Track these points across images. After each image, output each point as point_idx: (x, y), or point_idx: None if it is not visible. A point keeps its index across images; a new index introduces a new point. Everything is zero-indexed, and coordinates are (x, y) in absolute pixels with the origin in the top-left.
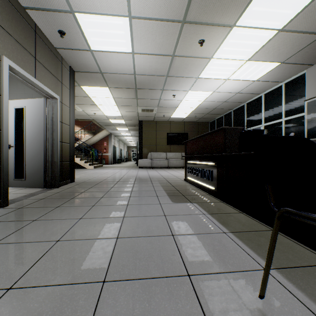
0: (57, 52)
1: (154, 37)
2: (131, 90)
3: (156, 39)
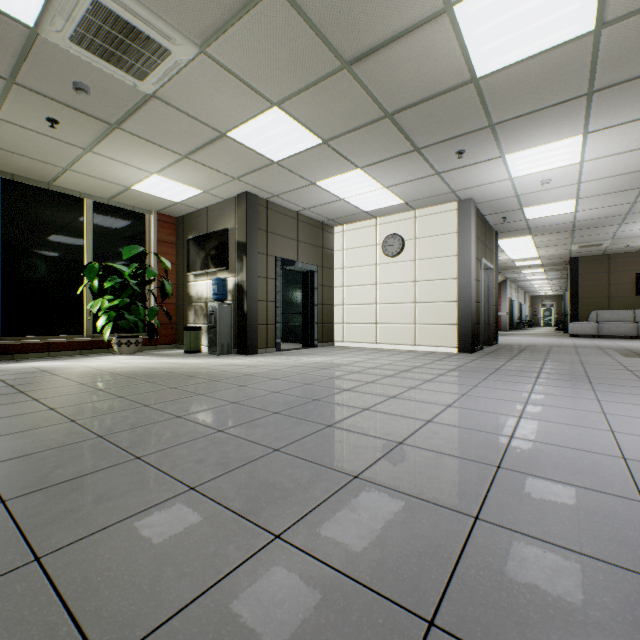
0: (491, 228)
1: (604, 200)
2: (564, 232)
3: (606, 200)
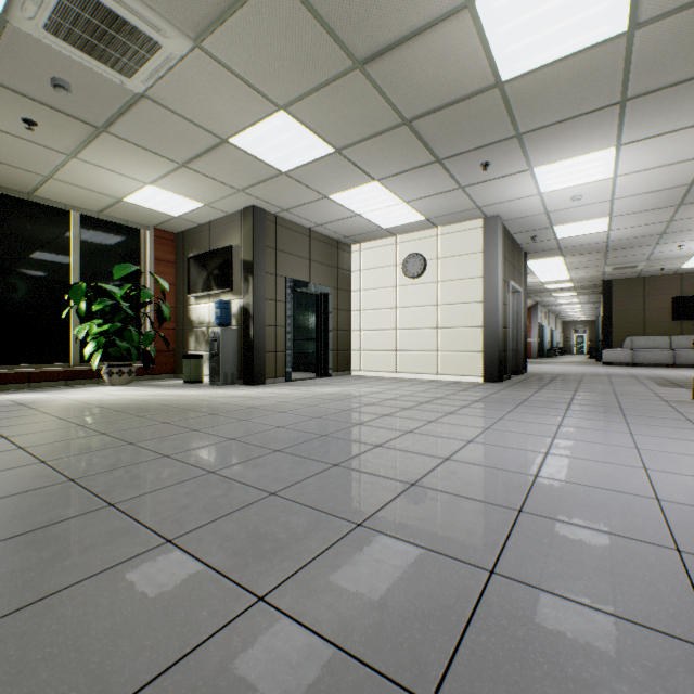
0: (519, 247)
1: (638, 218)
2: (597, 253)
3: (641, 219)
